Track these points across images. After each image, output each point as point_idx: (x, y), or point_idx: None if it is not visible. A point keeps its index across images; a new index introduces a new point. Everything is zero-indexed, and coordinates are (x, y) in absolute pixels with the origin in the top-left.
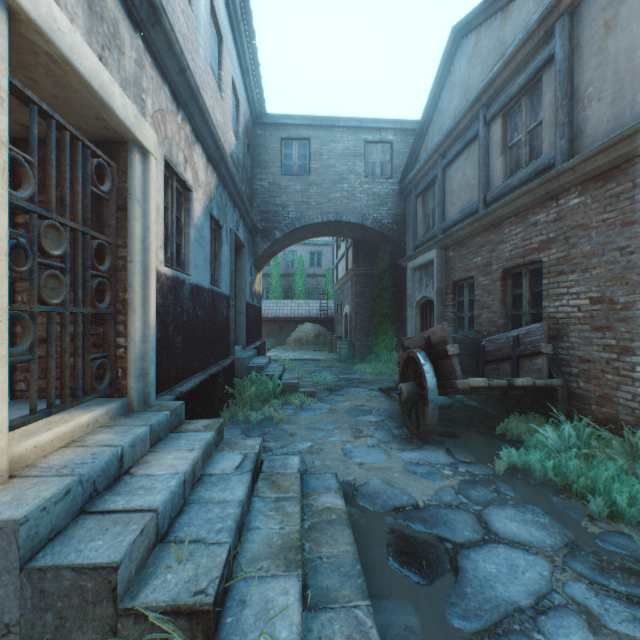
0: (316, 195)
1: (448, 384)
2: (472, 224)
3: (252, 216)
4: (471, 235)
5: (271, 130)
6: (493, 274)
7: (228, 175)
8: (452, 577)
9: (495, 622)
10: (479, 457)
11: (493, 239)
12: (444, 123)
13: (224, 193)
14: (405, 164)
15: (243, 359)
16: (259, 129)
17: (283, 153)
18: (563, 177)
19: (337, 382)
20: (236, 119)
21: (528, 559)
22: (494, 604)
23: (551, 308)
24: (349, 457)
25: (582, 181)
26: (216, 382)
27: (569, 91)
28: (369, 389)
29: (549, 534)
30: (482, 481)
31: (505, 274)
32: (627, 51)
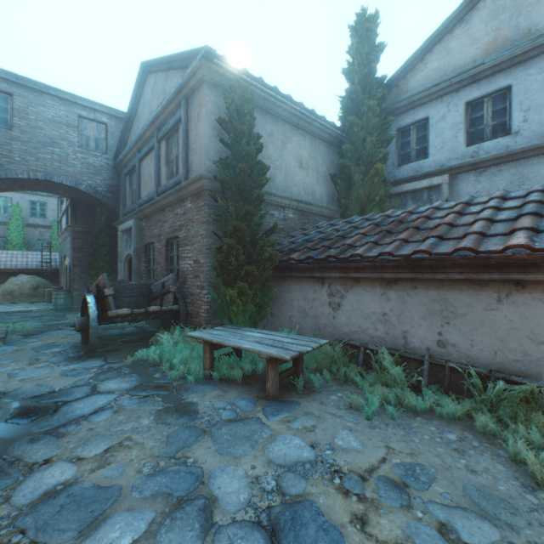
0: (21, 151)
1: (106, 314)
2: (152, 206)
3: None
4: (153, 213)
5: None
6: (162, 242)
7: None
8: (50, 415)
9: (62, 424)
10: (125, 358)
11: (162, 219)
12: (141, 127)
13: None
14: (117, 146)
15: None
16: None
17: None
18: (184, 191)
19: (40, 328)
20: None
21: (108, 396)
22: (69, 418)
23: (183, 265)
24: (13, 377)
25: (191, 195)
26: None
27: (187, 143)
28: (71, 330)
29: (131, 384)
30: (114, 369)
31: (168, 242)
32: (203, 134)
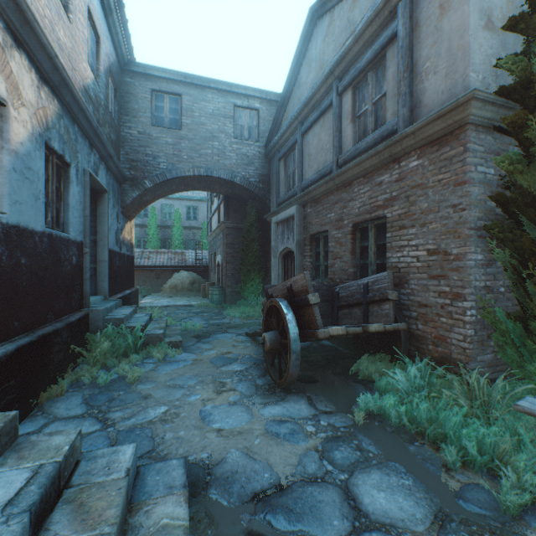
0: (188, 149)
1: (310, 333)
2: (327, 183)
3: (117, 161)
4: (326, 193)
5: (141, 79)
6: (345, 228)
7: (77, 106)
8: None
9: None
10: (338, 404)
11: (345, 197)
12: (303, 94)
13: (73, 127)
14: (270, 130)
15: (99, 311)
16: (128, 76)
17: (154, 104)
18: (405, 141)
19: (207, 328)
20: (96, 55)
21: None
22: None
23: (394, 258)
24: (207, 422)
25: (421, 145)
26: (52, 342)
27: (410, 65)
28: (237, 334)
29: (417, 503)
30: (344, 436)
31: (354, 228)
32: (459, 30)
